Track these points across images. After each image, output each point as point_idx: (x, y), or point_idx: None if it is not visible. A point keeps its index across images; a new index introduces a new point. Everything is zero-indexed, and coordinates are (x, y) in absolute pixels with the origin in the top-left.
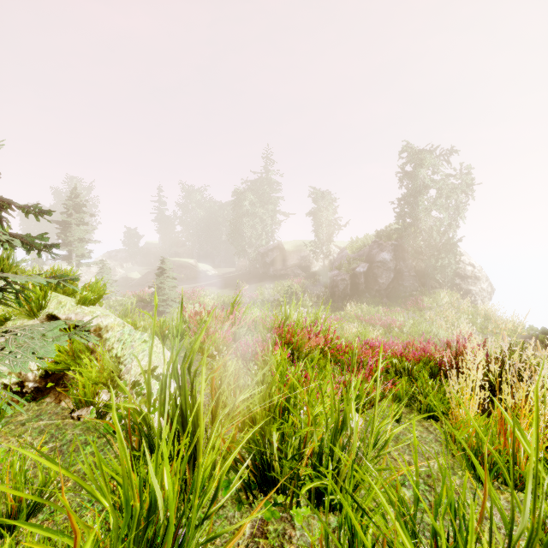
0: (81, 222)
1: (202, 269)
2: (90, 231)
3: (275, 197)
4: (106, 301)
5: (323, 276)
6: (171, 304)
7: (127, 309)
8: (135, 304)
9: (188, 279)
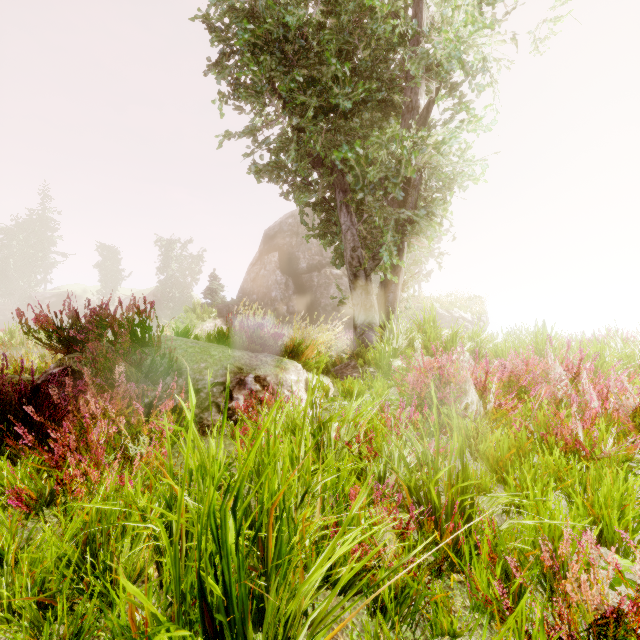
0: None
1: None
2: None
3: (54, 237)
4: None
5: None
6: None
7: None
8: None
9: None
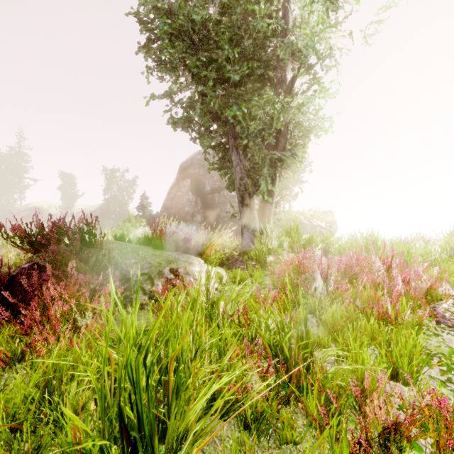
0: None
1: None
2: None
3: (28, 167)
4: None
5: None
6: None
7: None
8: None
9: None
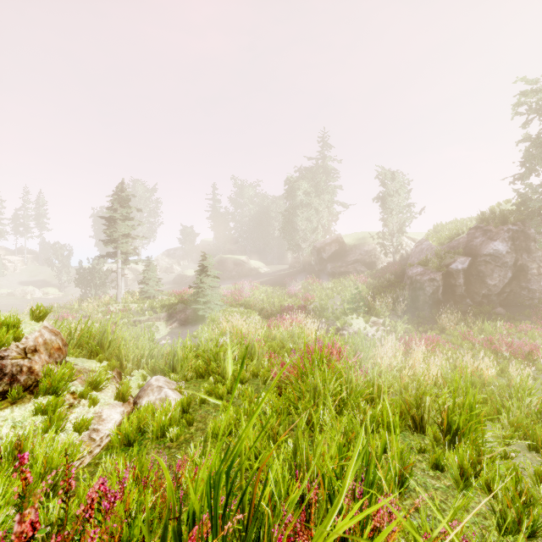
0: (126, 217)
1: (254, 266)
2: (135, 227)
3: (332, 185)
4: (150, 301)
5: (394, 275)
6: (213, 307)
7: (105, 332)
8: (176, 305)
9: (240, 277)
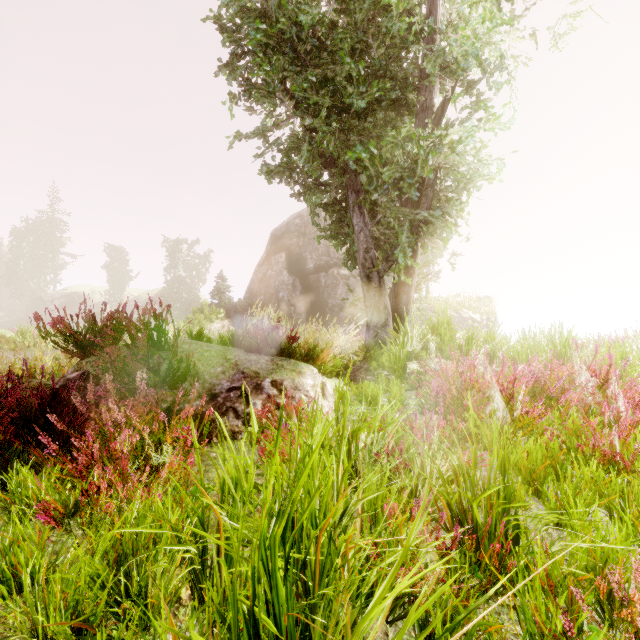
0: None
1: None
2: None
3: (63, 239)
4: None
5: None
6: None
7: None
8: None
9: None
